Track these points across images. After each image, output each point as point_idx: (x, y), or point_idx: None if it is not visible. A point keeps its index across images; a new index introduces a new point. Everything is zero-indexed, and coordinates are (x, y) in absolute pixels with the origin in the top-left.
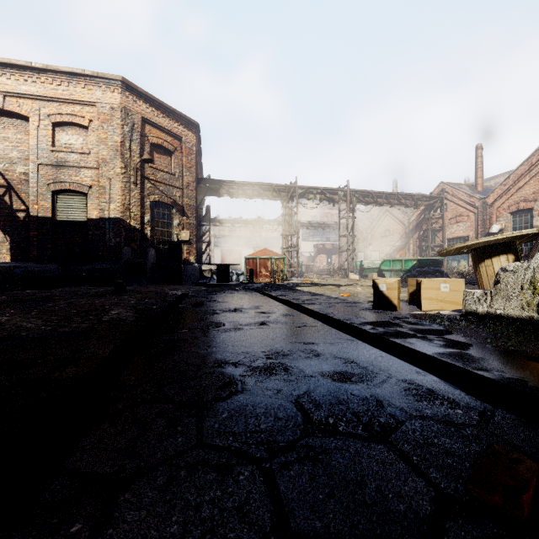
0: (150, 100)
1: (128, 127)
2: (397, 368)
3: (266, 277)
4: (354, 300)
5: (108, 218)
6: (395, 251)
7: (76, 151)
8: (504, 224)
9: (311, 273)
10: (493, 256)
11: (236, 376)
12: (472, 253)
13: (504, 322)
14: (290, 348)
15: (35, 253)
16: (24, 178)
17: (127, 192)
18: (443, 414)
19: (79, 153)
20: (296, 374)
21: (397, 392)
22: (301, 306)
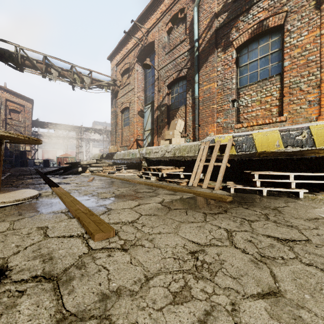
0: (10, 92)
1: None
2: None
3: (66, 165)
4: None
5: None
6: None
7: None
8: None
9: None
10: None
11: None
12: None
13: None
14: None
15: None
16: None
17: None
18: None
19: None
20: None
21: None
22: None
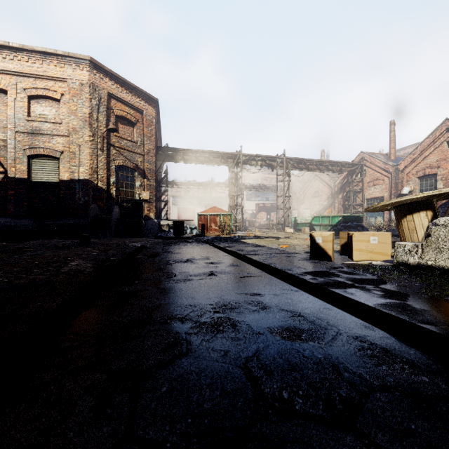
0: (115, 78)
1: (95, 101)
2: (345, 322)
3: (215, 231)
4: (292, 251)
5: (77, 179)
6: (323, 209)
7: (49, 120)
8: (413, 187)
9: (253, 227)
10: (413, 212)
11: (181, 334)
12: (395, 209)
13: (436, 272)
14: (237, 300)
15: (13, 210)
16: (2, 144)
17: (95, 157)
18: (408, 383)
19: (52, 123)
20: (243, 331)
21: (351, 352)
22: (246, 257)
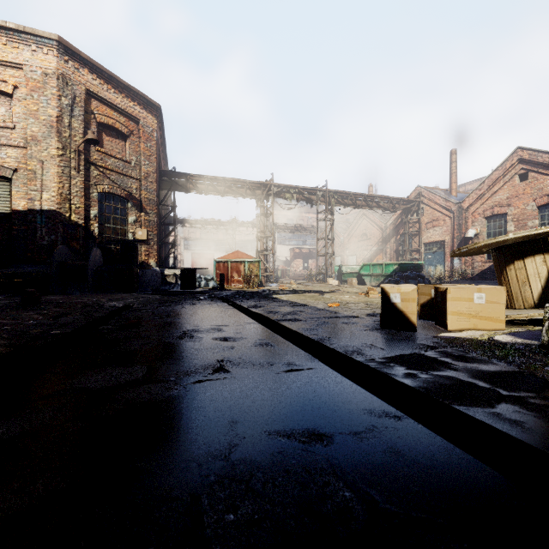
0: (97, 70)
1: (67, 99)
2: None
3: (239, 283)
4: (347, 312)
5: (39, 210)
6: (372, 255)
7: None
8: (479, 229)
9: (287, 278)
10: (525, 256)
11: None
12: (495, 252)
13: None
14: (268, 465)
15: None
16: None
17: (66, 179)
18: None
19: None
20: None
21: None
22: (282, 327)
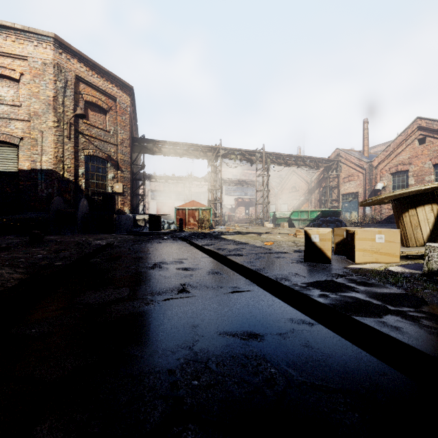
0: (84, 60)
1: (61, 83)
2: None
3: (194, 226)
4: (279, 249)
5: (40, 169)
6: (300, 204)
7: (6, 102)
8: (386, 182)
9: (232, 222)
10: (417, 206)
11: None
12: (394, 203)
13: None
14: (219, 353)
15: None
16: None
17: (60, 145)
18: None
19: (9, 105)
20: None
21: None
22: (228, 260)
